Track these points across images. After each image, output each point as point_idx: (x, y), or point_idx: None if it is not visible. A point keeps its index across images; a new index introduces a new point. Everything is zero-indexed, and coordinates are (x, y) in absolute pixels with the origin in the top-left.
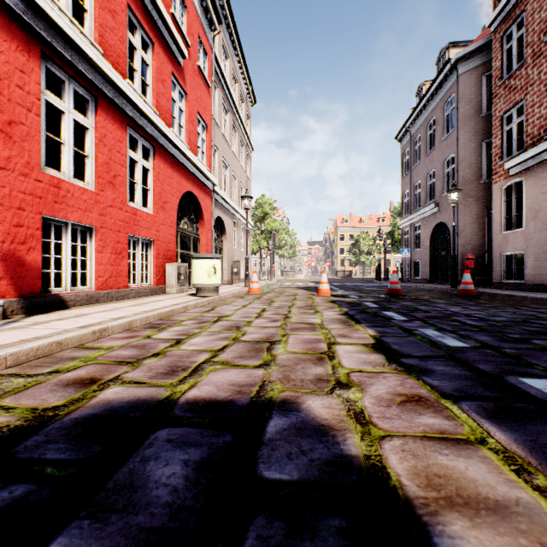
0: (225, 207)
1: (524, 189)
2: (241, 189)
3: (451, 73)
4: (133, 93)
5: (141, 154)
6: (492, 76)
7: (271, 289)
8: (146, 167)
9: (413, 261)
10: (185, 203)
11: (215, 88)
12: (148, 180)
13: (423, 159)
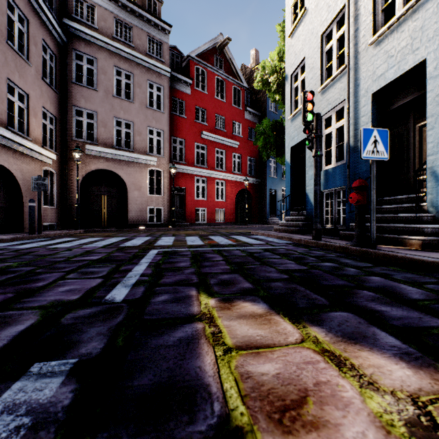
0: None
1: None
2: None
3: None
4: None
5: None
6: None
7: None
8: None
9: None
10: None
11: None
12: None
13: None
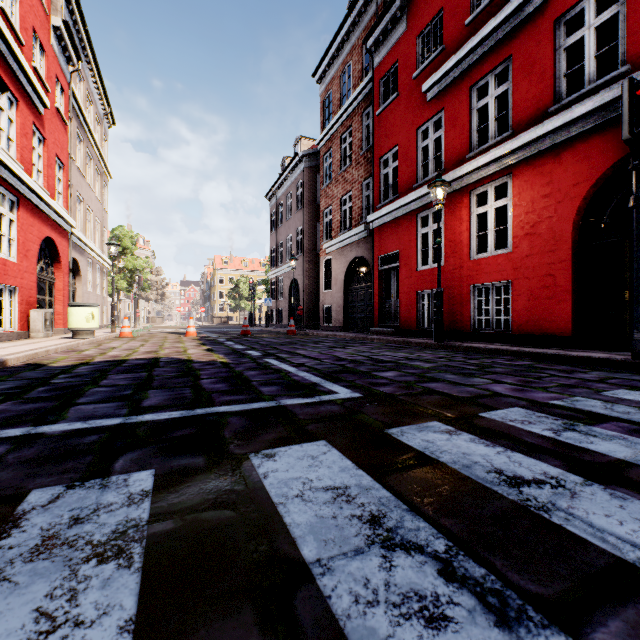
0: (80, 246)
1: (332, 264)
2: (97, 223)
3: (300, 163)
4: (10, 160)
5: (8, 207)
6: (320, 180)
7: (140, 334)
8: (12, 219)
9: (278, 309)
10: (41, 247)
11: (69, 117)
12: (12, 231)
13: (285, 223)
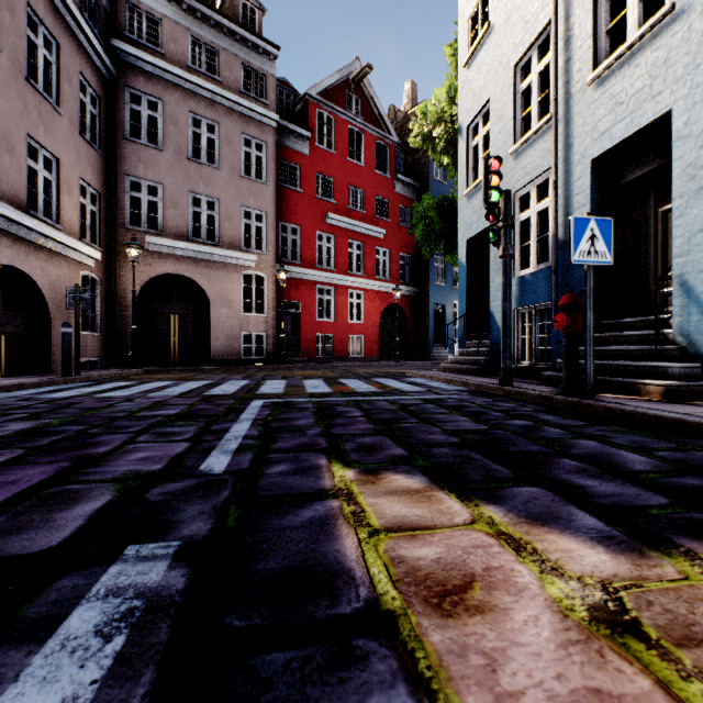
0: None
1: None
2: None
3: None
4: None
5: None
6: None
7: None
8: None
9: None
10: None
11: None
12: None
13: None
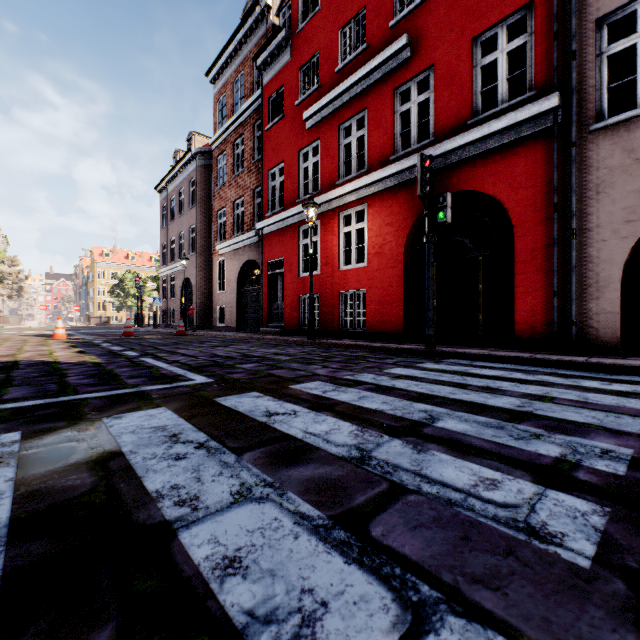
0: None
1: (226, 265)
2: None
3: (194, 160)
4: None
5: None
6: (213, 181)
7: None
8: None
9: (170, 308)
10: None
11: None
12: None
13: (177, 219)
